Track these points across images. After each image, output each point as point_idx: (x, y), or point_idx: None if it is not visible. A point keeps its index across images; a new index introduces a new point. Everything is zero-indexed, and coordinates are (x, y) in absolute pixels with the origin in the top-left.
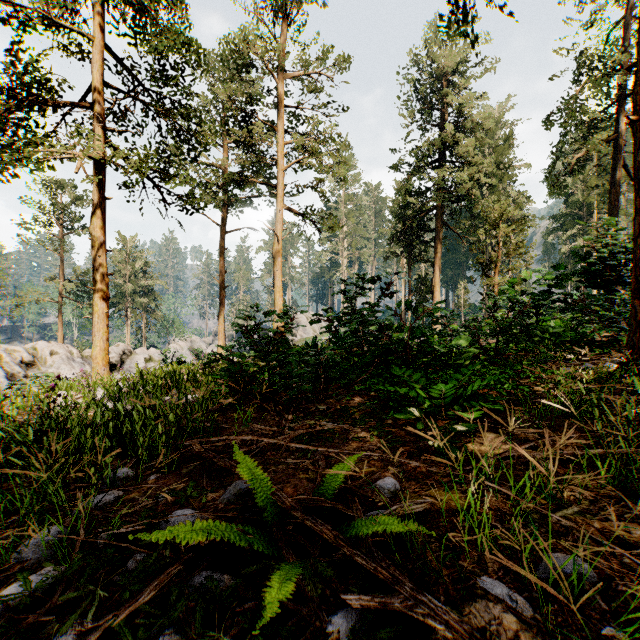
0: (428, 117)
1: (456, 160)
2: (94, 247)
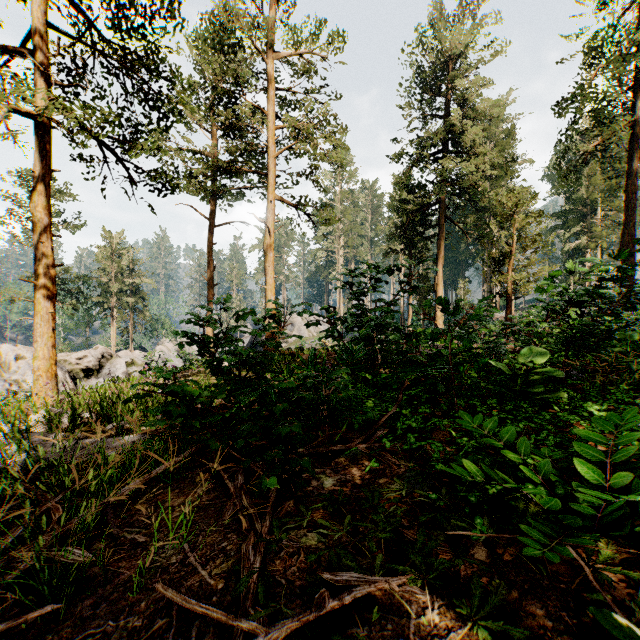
0: (431, 105)
1: (460, 151)
2: (36, 231)
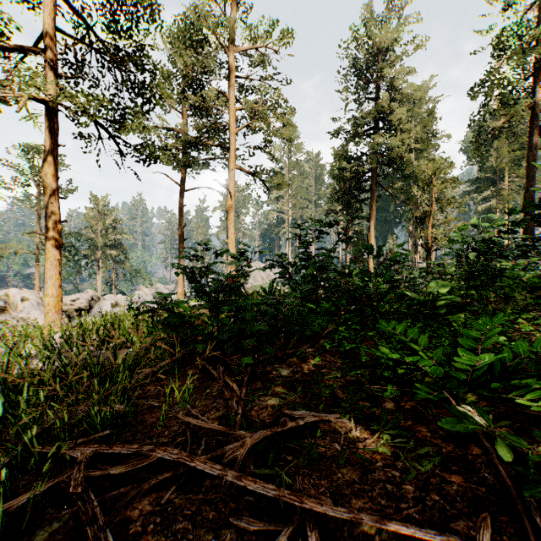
0: (364, 89)
1: (389, 128)
2: (46, 194)
